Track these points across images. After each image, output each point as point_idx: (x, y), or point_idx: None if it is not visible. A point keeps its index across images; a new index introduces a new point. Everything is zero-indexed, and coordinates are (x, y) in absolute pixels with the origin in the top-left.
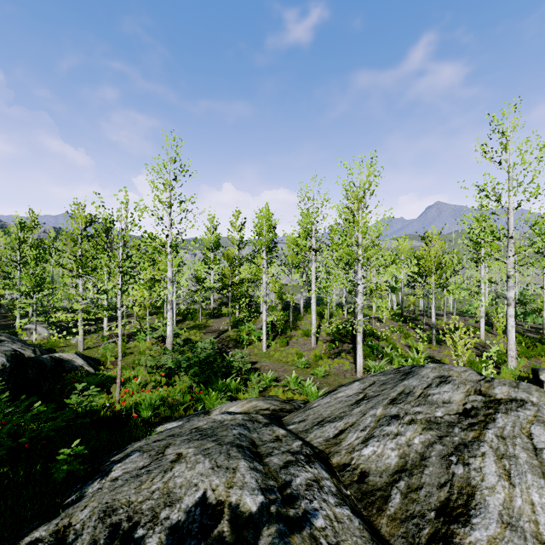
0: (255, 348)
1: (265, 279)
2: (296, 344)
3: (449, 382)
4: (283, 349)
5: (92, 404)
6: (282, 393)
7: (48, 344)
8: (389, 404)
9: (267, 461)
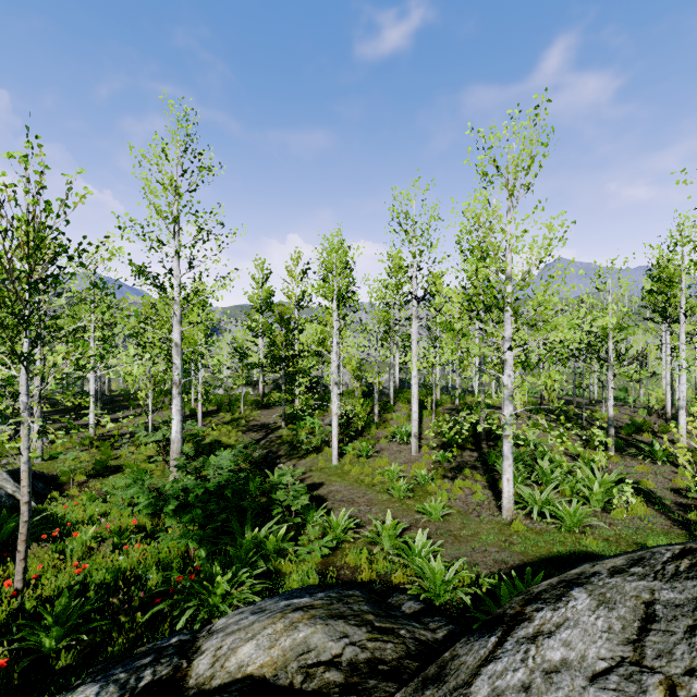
0: (321, 458)
1: (336, 346)
2: (386, 451)
3: None
4: (365, 460)
5: None
6: (367, 563)
7: None
8: None
9: None
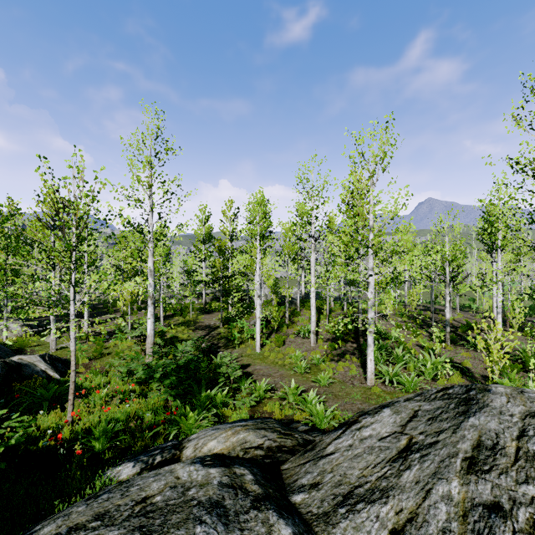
0: (248, 348)
1: (258, 271)
2: (294, 343)
3: None
4: (279, 349)
5: (8, 442)
6: (279, 409)
7: (17, 343)
8: (468, 471)
9: None
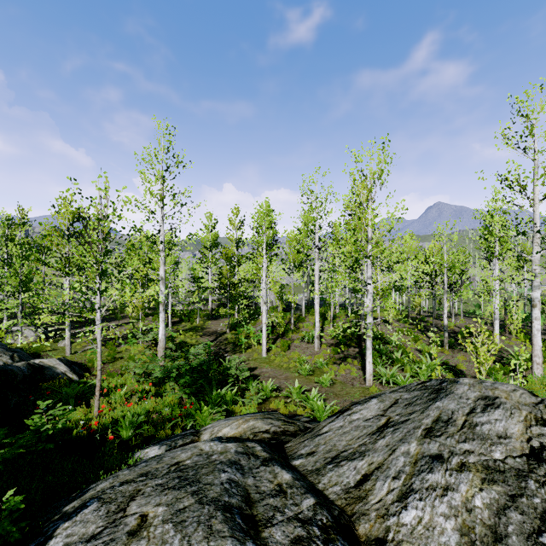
0: (255, 352)
1: (265, 279)
2: (298, 348)
3: (498, 406)
4: (284, 353)
5: (56, 426)
6: (284, 406)
7: (33, 348)
8: (425, 436)
9: (266, 535)
